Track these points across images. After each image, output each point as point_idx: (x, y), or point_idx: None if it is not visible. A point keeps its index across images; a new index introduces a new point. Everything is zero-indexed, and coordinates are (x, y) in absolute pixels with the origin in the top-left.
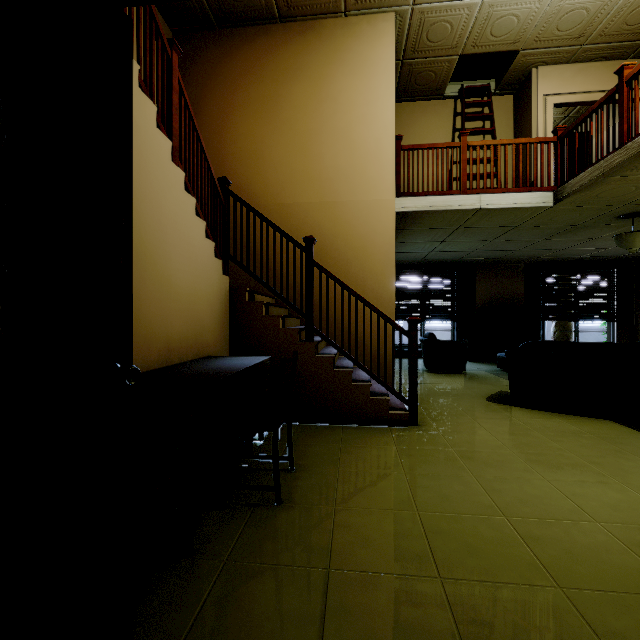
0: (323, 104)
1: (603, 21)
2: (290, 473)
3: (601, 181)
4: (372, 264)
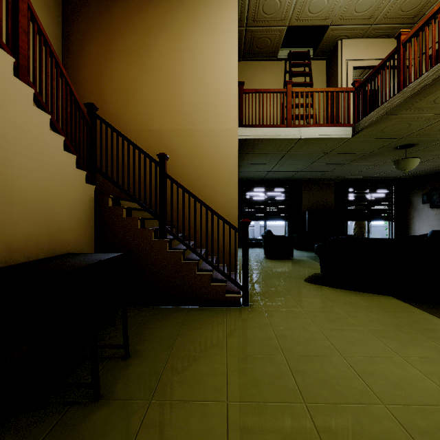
0: (183, 54)
1: (386, 7)
2: (124, 360)
3: (385, 118)
4: (220, 178)
